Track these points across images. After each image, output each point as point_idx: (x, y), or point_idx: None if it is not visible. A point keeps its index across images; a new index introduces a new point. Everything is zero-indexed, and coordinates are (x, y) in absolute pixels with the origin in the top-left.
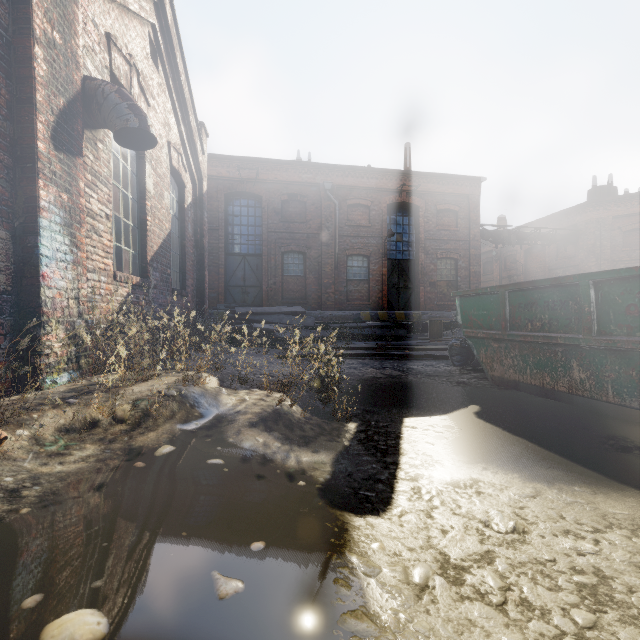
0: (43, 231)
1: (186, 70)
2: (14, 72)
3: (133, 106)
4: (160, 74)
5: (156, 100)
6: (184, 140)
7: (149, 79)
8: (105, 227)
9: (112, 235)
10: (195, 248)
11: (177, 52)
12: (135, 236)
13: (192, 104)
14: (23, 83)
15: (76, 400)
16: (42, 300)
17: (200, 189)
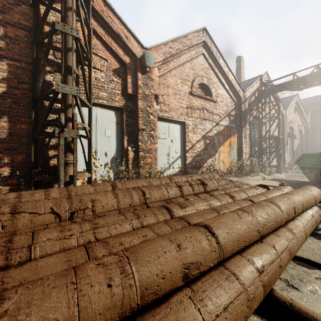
0: (285, 154)
1: (302, 105)
2: (283, 140)
3: (294, 135)
4: (296, 113)
5: (295, 120)
6: (302, 120)
7: (294, 118)
8: (288, 150)
9: (289, 150)
10: (305, 144)
11: (300, 105)
12: (291, 148)
13: (304, 110)
14: (283, 141)
15: (290, 170)
16: (285, 161)
17: (307, 128)
